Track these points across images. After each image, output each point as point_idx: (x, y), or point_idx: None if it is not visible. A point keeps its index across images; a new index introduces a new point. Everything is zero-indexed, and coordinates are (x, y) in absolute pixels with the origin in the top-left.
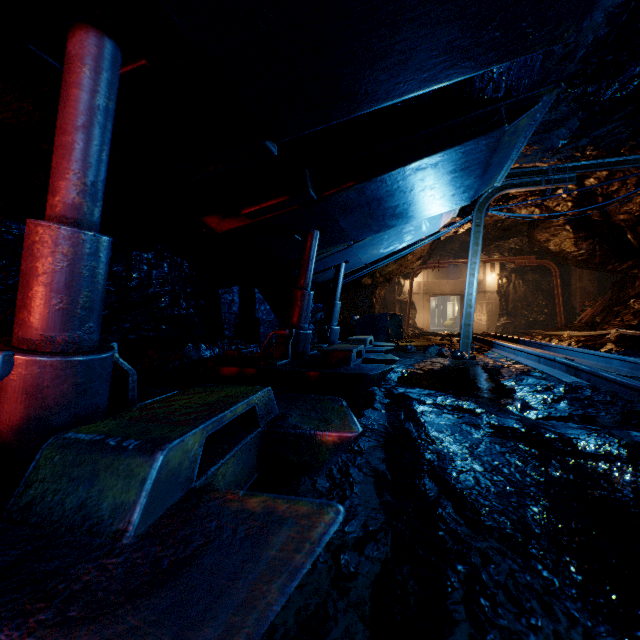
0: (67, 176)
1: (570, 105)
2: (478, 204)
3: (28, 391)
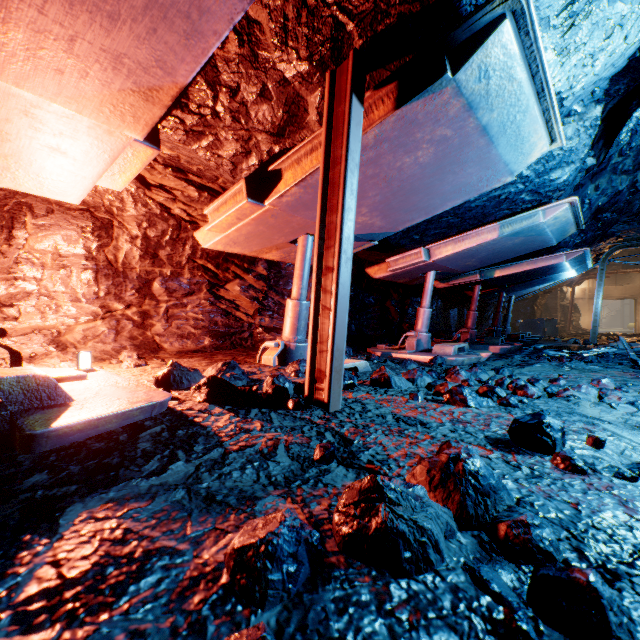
0: (474, 305)
1: (639, 223)
2: (602, 257)
3: (471, 334)
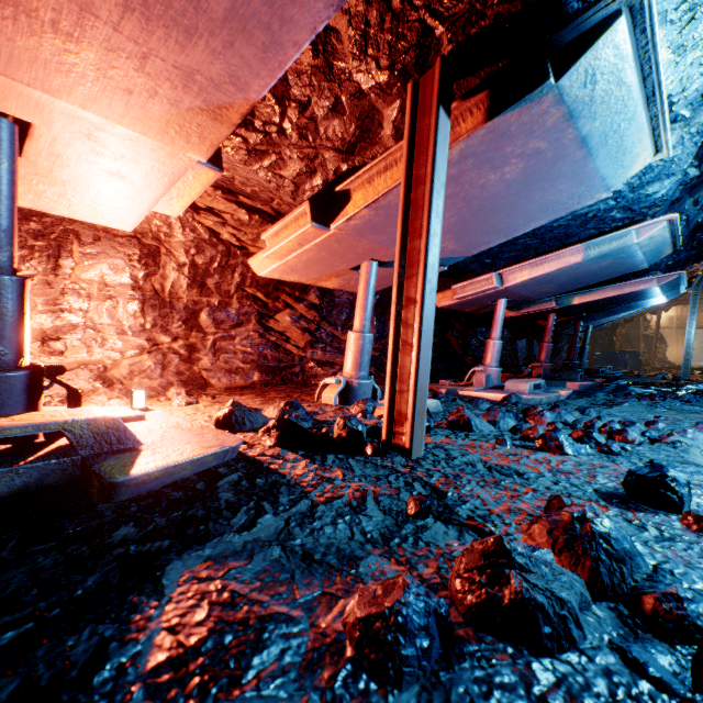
0: (548, 336)
1: None
2: (695, 281)
3: (544, 369)
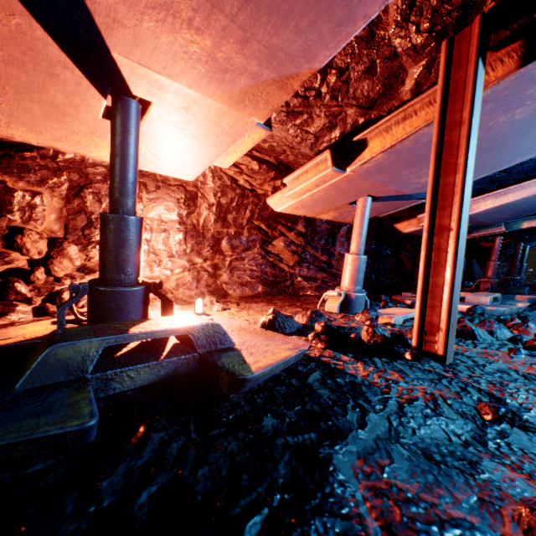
0: (495, 255)
1: None
2: None
3: (491, 284)
